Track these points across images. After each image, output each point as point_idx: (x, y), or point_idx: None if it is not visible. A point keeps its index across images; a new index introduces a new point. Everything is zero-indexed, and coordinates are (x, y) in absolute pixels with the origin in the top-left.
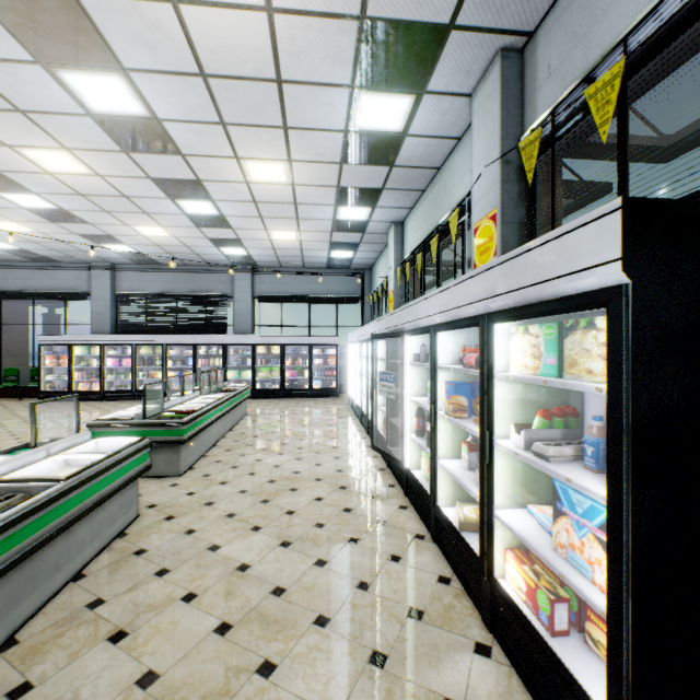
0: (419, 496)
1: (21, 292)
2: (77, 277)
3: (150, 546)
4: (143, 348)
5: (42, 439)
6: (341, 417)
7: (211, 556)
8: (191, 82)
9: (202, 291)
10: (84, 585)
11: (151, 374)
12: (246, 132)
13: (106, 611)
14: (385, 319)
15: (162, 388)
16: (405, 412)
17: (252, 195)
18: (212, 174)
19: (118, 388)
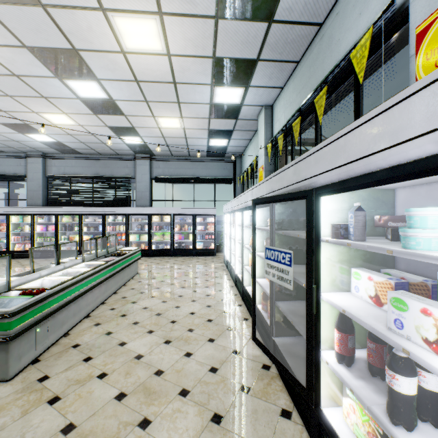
0: None
1: None
2: (17, 163)
3: None
4: (65, 217)
5: None
6: (217, 277)
7: None
8: None
9: (112, 174)
10: None
11: (70, 237)
12: None
13: None
14: (269, 181)
15: (7, 263)
16: (315, 318)
17: (132, 71)
18: (85, 39)
19: (45, 248)
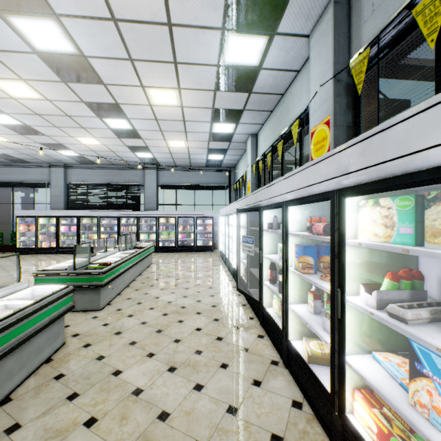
0: (273, 328)
1: (4, 182)
2: (41, 172)
3: (68, 371)
4: (85, 219)
5: (10, 281)
6: (215, 265)
7: (113, 380)
8: (106, 25)
9: (124, 182)
10: (8, 409)
11: (90, 236)
12: (148, 66)
13: (19, 437)
14: (246, 199)
15: (89, 247)
16: (261, 266)
17: (154, 114)
18: (126, 99)
19: (68, 246)
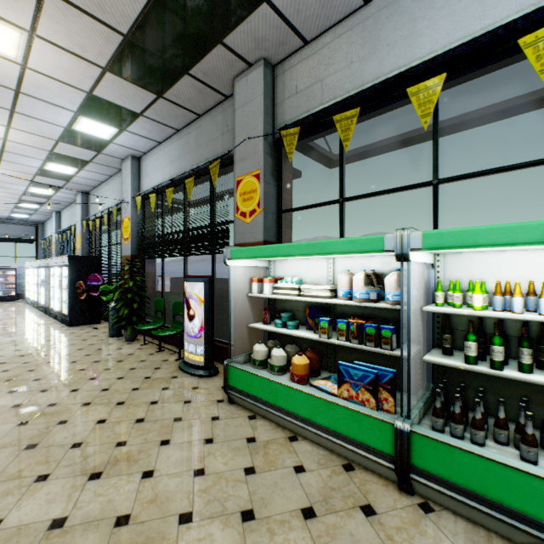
0: (54, 313)
1: None
2: None
3: None
4: None
5: None
6: (21, 306)
7: None
8: None
9: None
10: None
11: None
12: None
13: None
14: (45, 261)
15: None
16: (50, 291)
17: None
18: None
19: None
